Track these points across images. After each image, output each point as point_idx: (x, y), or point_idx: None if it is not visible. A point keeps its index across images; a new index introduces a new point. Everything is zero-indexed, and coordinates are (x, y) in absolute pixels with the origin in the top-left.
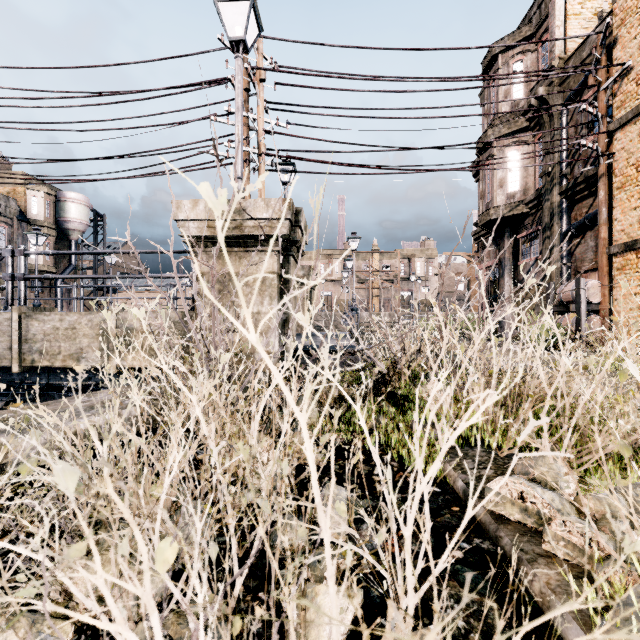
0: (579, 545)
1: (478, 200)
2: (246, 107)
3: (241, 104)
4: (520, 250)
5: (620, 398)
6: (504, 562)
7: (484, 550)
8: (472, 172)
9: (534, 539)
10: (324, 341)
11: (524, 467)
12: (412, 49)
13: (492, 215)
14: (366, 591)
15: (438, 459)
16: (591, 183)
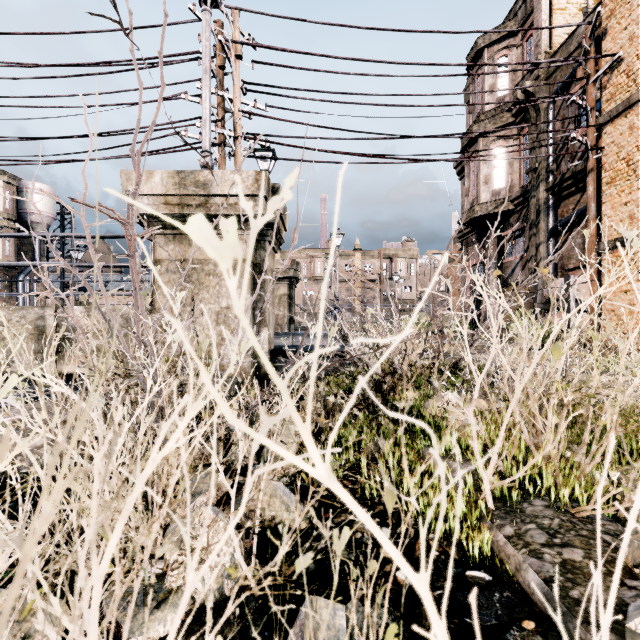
0: None
1: (462, 198)
2: (221, 86)
3: (209, 65)
4: (505, 248)
5: None
6: None
7: None
8: (456, 169)
9: None
10: None
11: None
12: (400, 30)
13: (477, 212)
14: None
15: None
16: (579, 179)
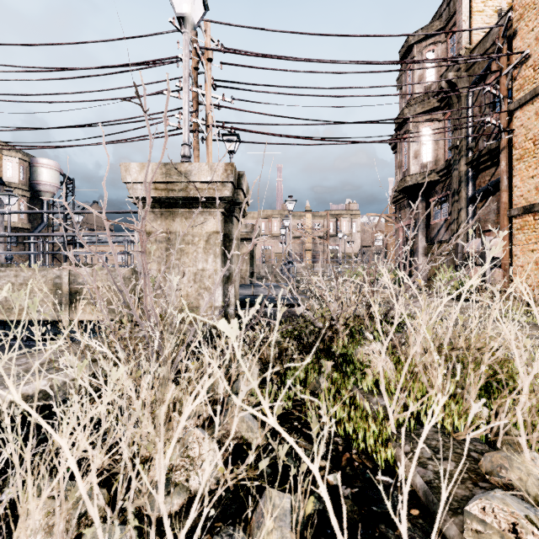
0: None
1: (396, 169)
2: (195, 84)
3: (188, 76)
4: (432, 212)
5: None
6: None
7: None
8: (391, 145)
9: None
10: None
11: (495, 466)
12: (342, 35)
13: (408, 182)
14: None
15: None
16: (493, 155)
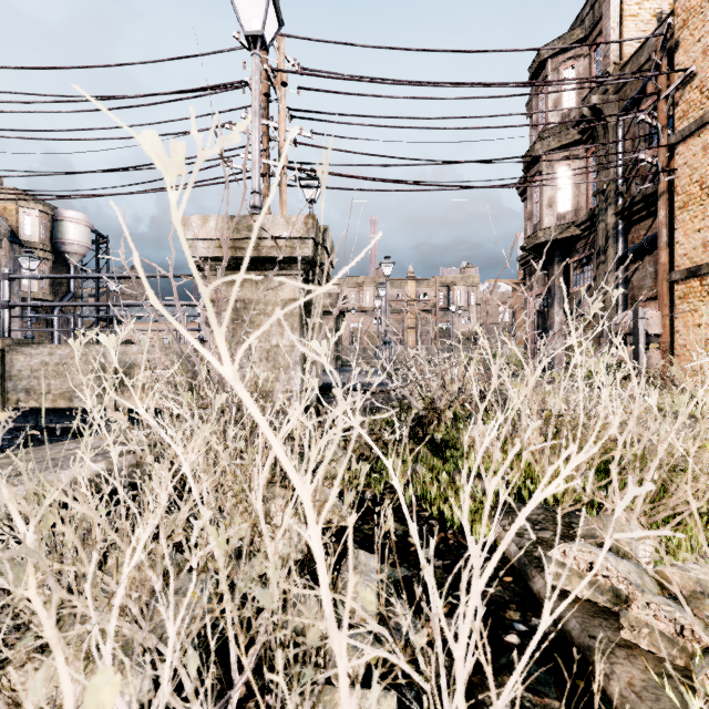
0: (667, 633)
1: (525, 221)
2: (266, 114)
3: (259, 108)
4: (571, 277)
5: (705, 446)
6: (570, 649)
7: (545, 633)
8: (518, 190)
9: (608, 623)
10: (337, 377)
11: (590, 529)
12: (452, 51)
13: (540, 238)
14: (400, 692)
15: (503, 546)
16: (650, 202)
